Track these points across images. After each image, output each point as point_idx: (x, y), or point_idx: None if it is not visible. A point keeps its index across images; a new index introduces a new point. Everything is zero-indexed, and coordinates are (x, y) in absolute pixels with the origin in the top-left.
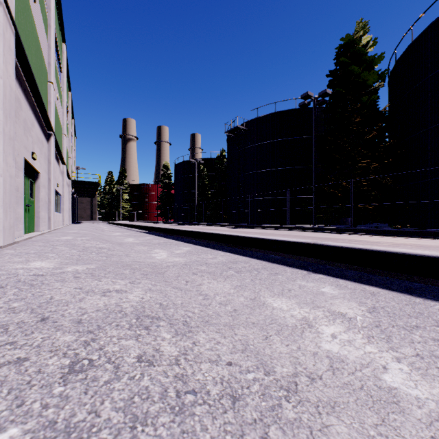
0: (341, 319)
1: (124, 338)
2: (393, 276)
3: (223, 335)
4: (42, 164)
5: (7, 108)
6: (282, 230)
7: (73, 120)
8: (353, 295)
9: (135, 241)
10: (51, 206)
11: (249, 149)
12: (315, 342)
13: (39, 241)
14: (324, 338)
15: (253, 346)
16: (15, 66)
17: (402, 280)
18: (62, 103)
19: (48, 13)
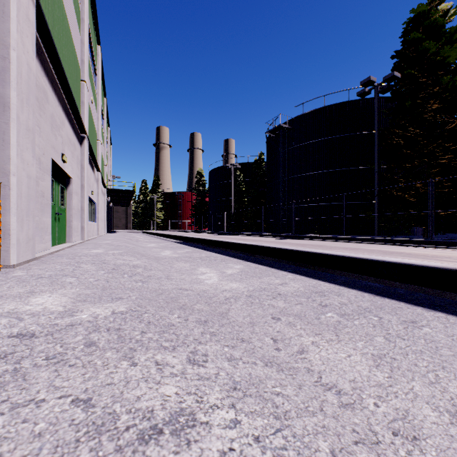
0: None
1: None
2: None
3: None
4: (74, 169)
5: (24, 91)
6: (340, 241)
7: (108, 128)
8: None
9: (173, 254)
10: (84, 214)
11: (293, 150)
12: None
13: (65, 255)
14: None
15: None
16: (39, 49)
17: None
18: (97, 108)
19: (81, 6)
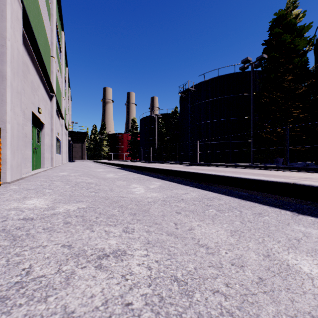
0: None
1: None
2: None
3: None
4: (46, 118)
5: (15, 67)
6: (227, 167)
7: (69, 88)
8: None
9: (115, 176)
10: (53, 149)
11: (197, 106)
12: None
13: (41, 176)
14: None
15: None
16: (24, 37)
17: None
18: (62, 74)
19: (51, 5)
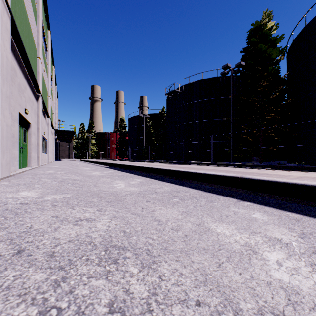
0: (279, 245)
1: (94, 277)
2: (311, 204)
3: (182, 264)
4: (32, 118)
5: (5, 74)
6: (208, 165)
7: (55, 86)
8: (281, 221)
9: (100, 174)
10: (39, 148)
11: (183, 107)
12: (264, 270)
13: (29, 174)
14: (271, 265)
15: (211, 275)
16: (11, 43)
17: (315, 207)
18: (48, 73)
19: (37, 7)
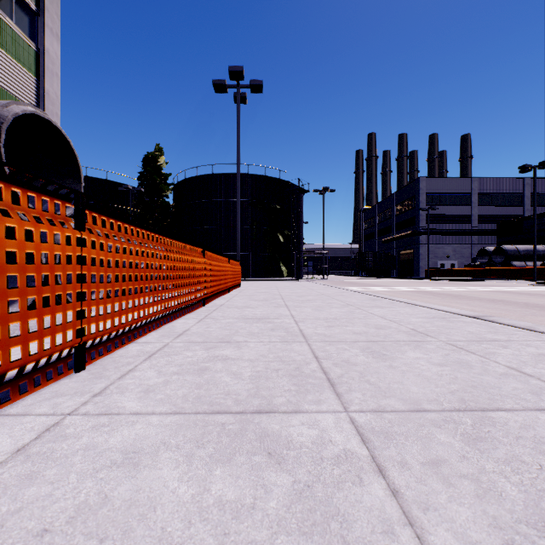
0: None
1: None
2: None
3: None
4: None
5: None
6: None
7: None
8: None
9: None
10: None
11: None
12: None
13: None
14: None
15: None
16: None
17: None
18: None
19: None
